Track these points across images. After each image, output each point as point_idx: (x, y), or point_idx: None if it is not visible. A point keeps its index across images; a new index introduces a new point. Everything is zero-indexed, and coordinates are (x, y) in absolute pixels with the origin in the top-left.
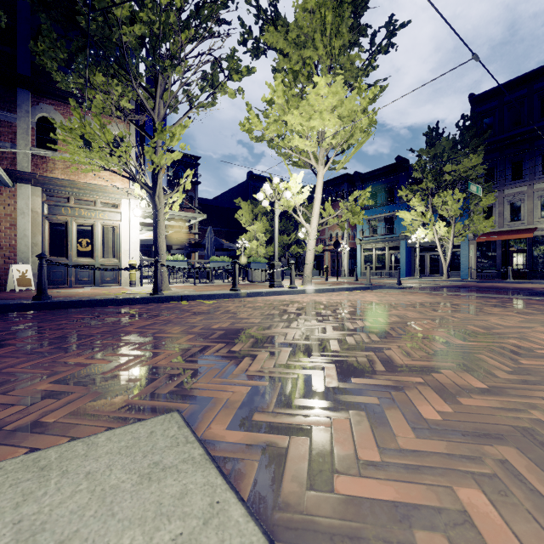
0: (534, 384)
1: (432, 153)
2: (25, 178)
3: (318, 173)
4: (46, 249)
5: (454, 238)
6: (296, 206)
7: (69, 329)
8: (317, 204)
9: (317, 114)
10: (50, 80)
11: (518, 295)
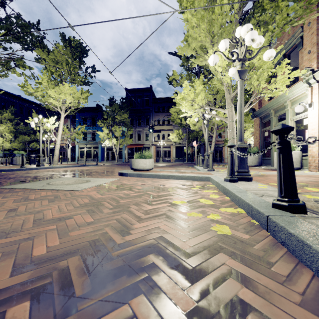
0: (111, 173)
1: (111, 108)
2: None
3: (61, 115)
4: None
5: (119, 145)
6: (51, 129)
7: None
8: (61, 129)
9: (63, 93)
10: None
11: None
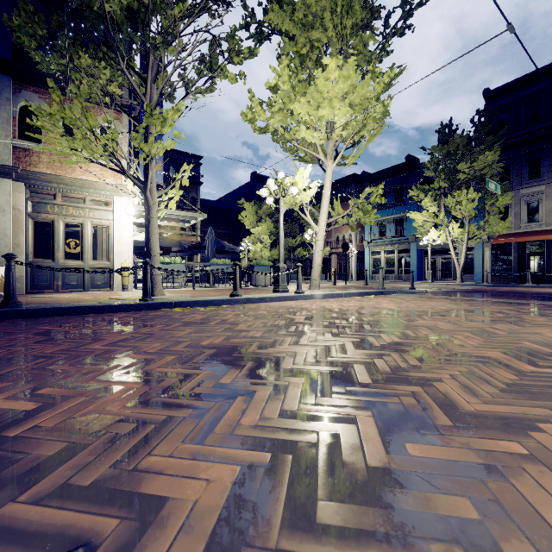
0: None
1: (445, 151)
2: (6, 172)
3: (326, 168)
4: (30, 250)
5: (468, 240)
6: (303, 204)
7: (19, 346)
8: (325, 202)
9: (326, 102)
10: (34, 65)
11: (549, 301)
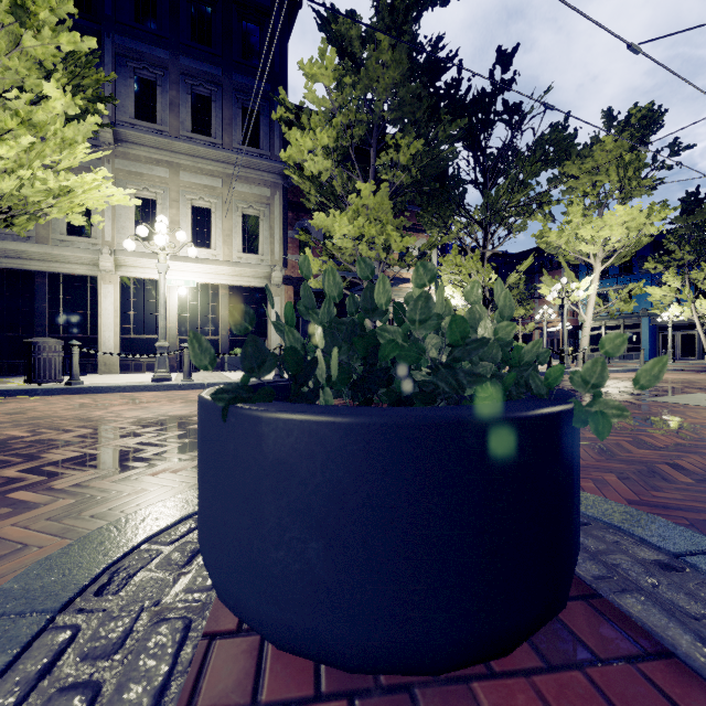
0: None
1: (690, 221)
2: None
3: (595, 270)
4: None
5: None
6: (579, 300)
7: None
8: (593, 296)
9: (607, 227)
10: None
11: None
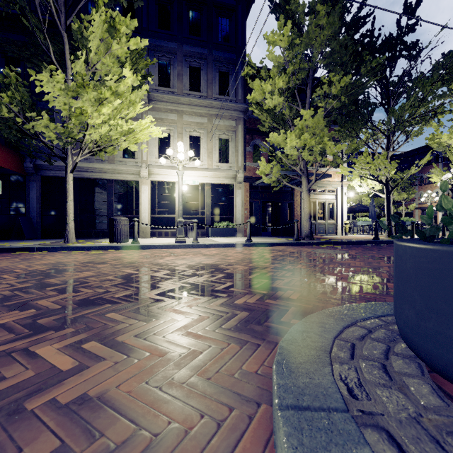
0: None
1: None
2: None
3: None
4: None
5: None
6: None
7: None
8: None
9: None
10: None
11: None
